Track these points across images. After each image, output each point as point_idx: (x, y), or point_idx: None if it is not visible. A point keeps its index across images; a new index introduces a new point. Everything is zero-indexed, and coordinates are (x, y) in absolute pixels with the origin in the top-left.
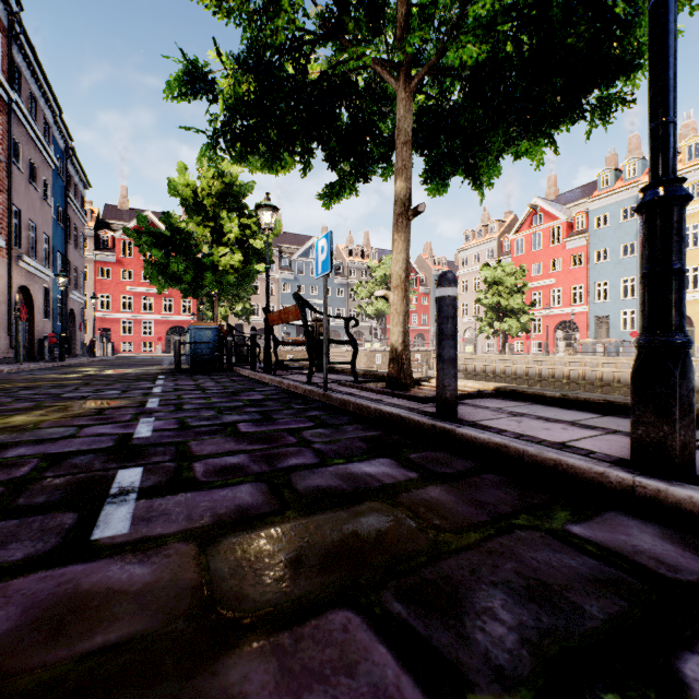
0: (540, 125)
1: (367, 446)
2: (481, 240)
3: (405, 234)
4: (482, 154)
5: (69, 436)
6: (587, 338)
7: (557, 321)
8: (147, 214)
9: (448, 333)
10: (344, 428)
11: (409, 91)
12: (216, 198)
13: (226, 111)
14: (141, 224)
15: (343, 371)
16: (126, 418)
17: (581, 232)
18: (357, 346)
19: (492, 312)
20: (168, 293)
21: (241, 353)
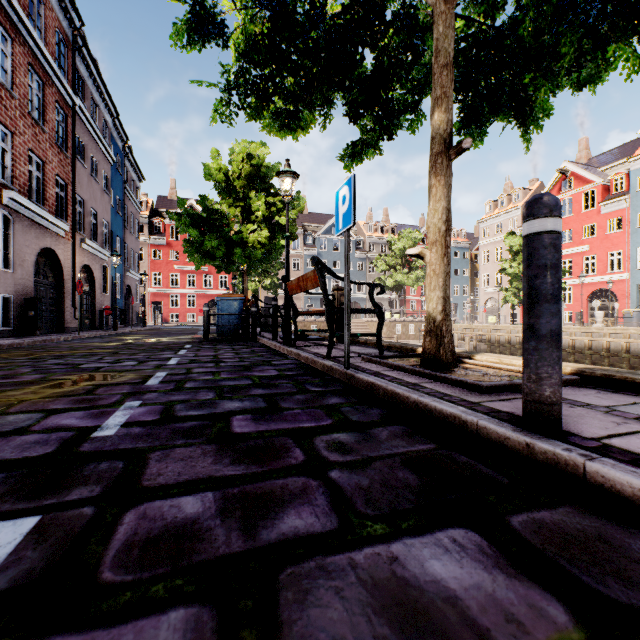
0: (637, 16)
1: (419, 481)
2: (503, 210)
3: (446, 177)
4: (538, 81)
5: (19, 429)
6: (627, 307)
7: (591, 290)
8: (191, 202)
9: (547, 292)
10: (375, 433)
11: (449, 2)
12: (245, 179)
13: (238, 59)
14: (181, 207)
15: (365, 343)
16: (110, 401)
17: (620, 194)
18: (383, 316)
19: (517, 282)
20: (208, 270)
21: (267, 323)
